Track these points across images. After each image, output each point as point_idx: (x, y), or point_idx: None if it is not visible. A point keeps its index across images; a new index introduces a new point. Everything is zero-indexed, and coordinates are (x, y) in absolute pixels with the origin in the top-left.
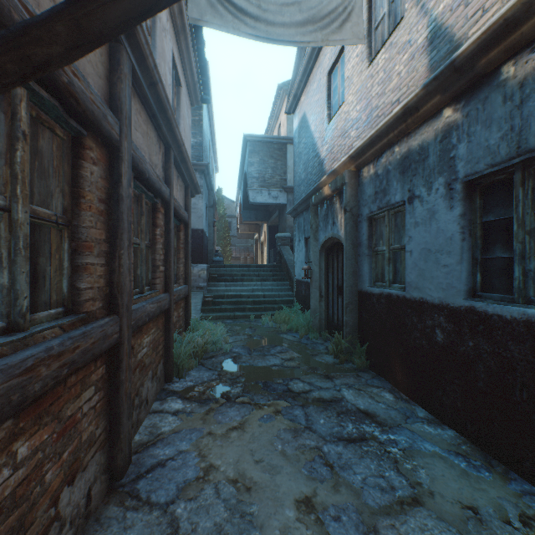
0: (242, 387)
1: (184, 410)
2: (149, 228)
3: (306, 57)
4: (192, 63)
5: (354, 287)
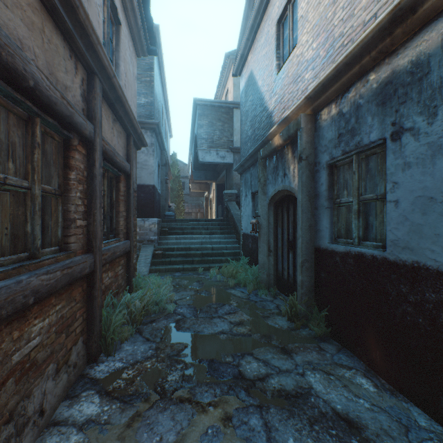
0: (182, 370)
1: (98, 418)
2: (58, 170)
3: (253, 11)
4: (133, 0)
5: (311, 243)
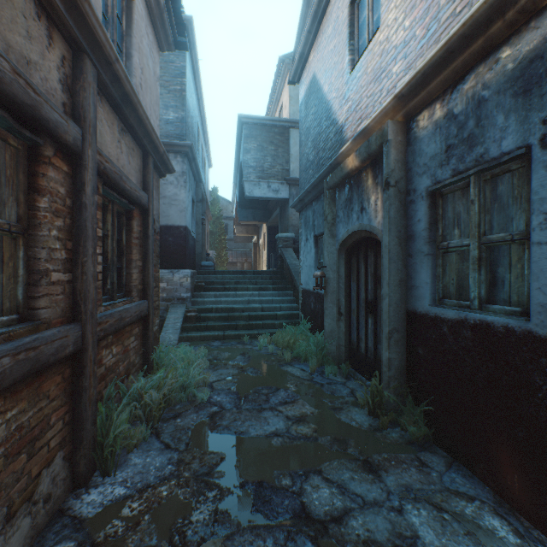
0: (214, 503)
1: None
2: (17, 194)
3: None
4: None
5: (402, 305)
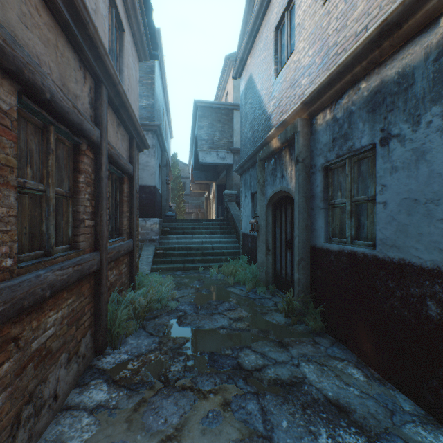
0: (184, 362)
1: (107, 403)
2: (68, 174)
3: (253, 17)
4: (136, 8)
5: (307, 242)
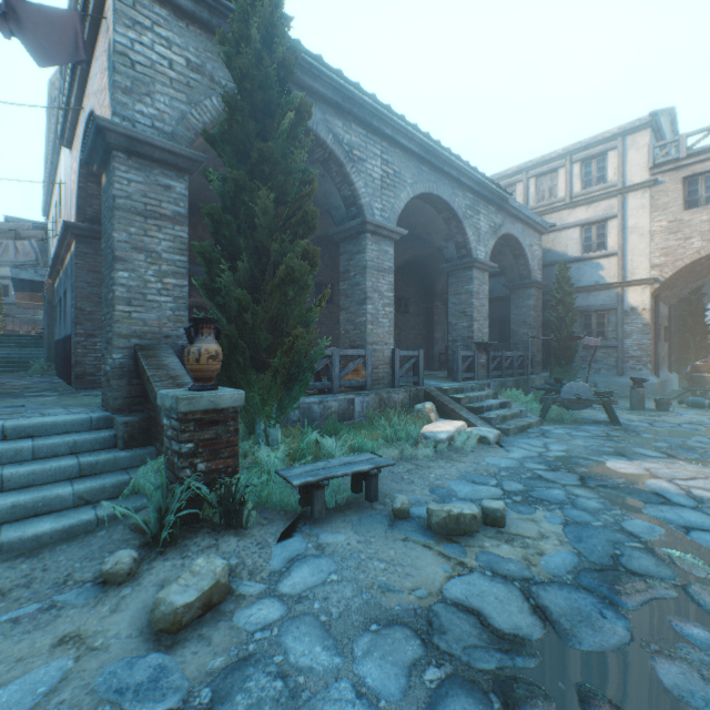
0: None
1: None
2: None
3: (45, 198)
4: None
5: (54, 340)
